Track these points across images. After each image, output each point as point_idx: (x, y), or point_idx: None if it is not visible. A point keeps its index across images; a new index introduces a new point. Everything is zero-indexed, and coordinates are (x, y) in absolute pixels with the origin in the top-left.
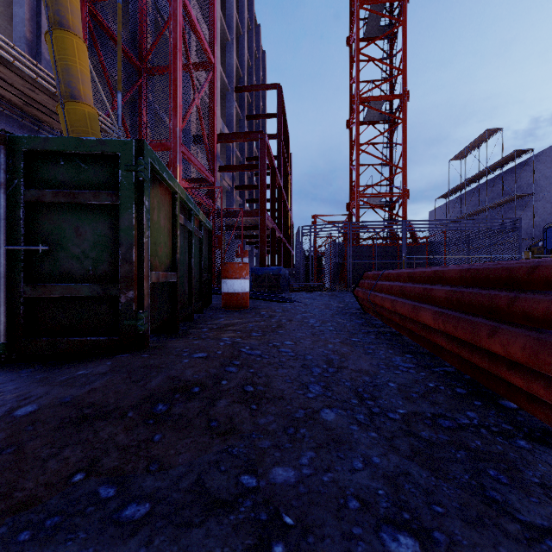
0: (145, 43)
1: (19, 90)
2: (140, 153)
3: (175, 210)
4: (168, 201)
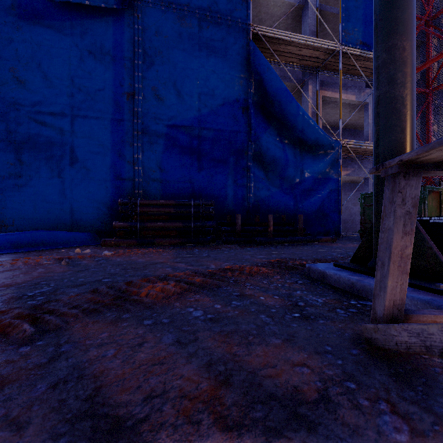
0: (431, 73)
1: (370, 151)
2: (424, 189)
3: (440, 198)
4: (437, 196)
